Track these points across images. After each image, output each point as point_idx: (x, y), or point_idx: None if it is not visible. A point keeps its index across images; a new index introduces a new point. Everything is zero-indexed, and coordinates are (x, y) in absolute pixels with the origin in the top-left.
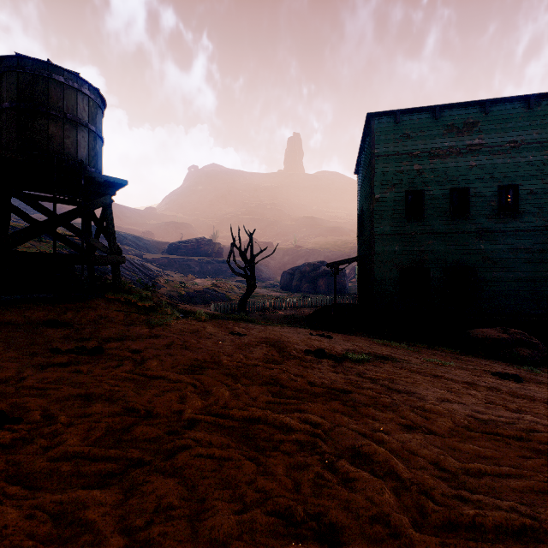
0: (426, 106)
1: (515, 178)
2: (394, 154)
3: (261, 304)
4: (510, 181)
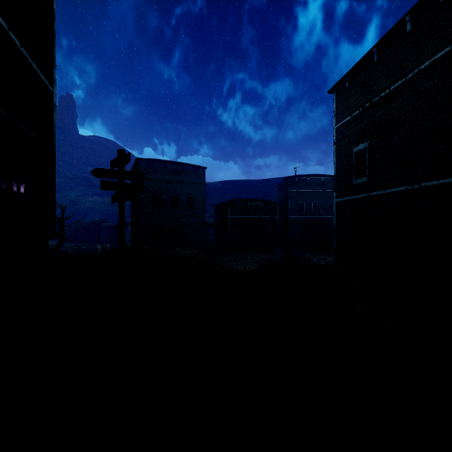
0: (162, 161)
1: (192, 195)
2: (149, 178)
3: (64, 251)
4: (191, 196)
